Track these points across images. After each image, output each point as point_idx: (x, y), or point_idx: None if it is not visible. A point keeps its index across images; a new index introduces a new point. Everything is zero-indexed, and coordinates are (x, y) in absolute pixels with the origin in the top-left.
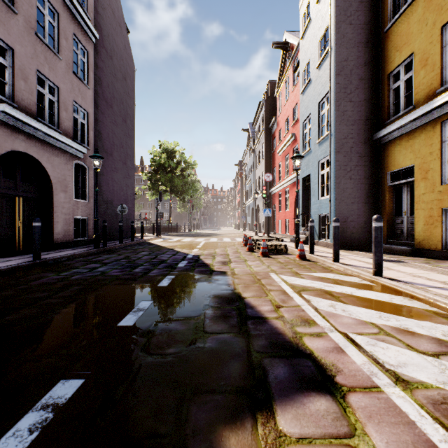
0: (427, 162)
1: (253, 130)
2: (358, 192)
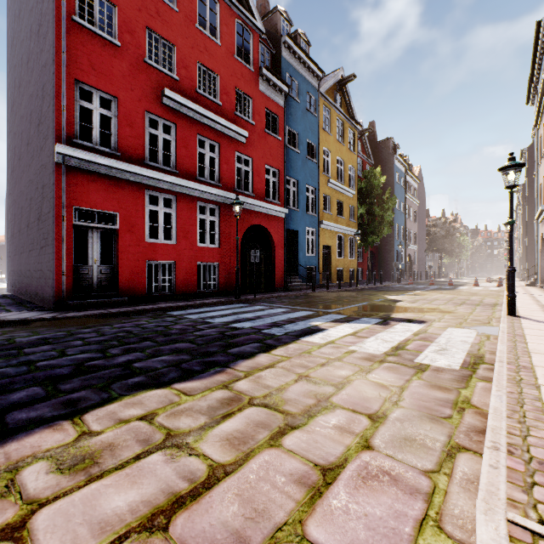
0: None
1: None
2: None
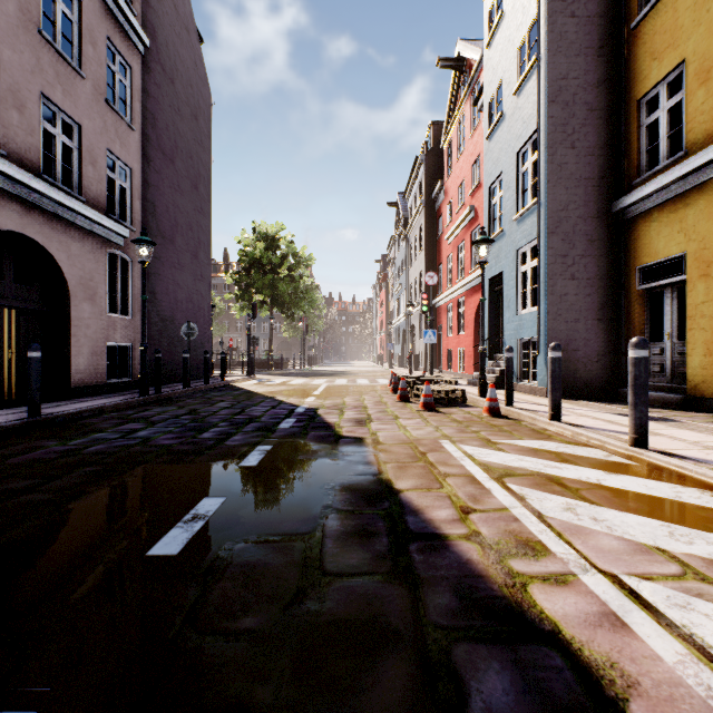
0: (710, 248)
1: (405, 204)
2: (585, 300)
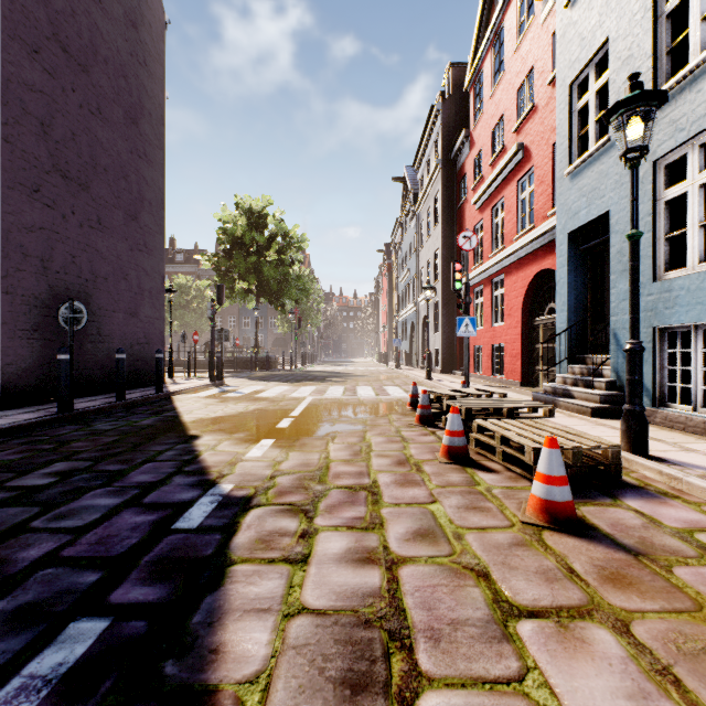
0: None
1: (414, 178)
2: None
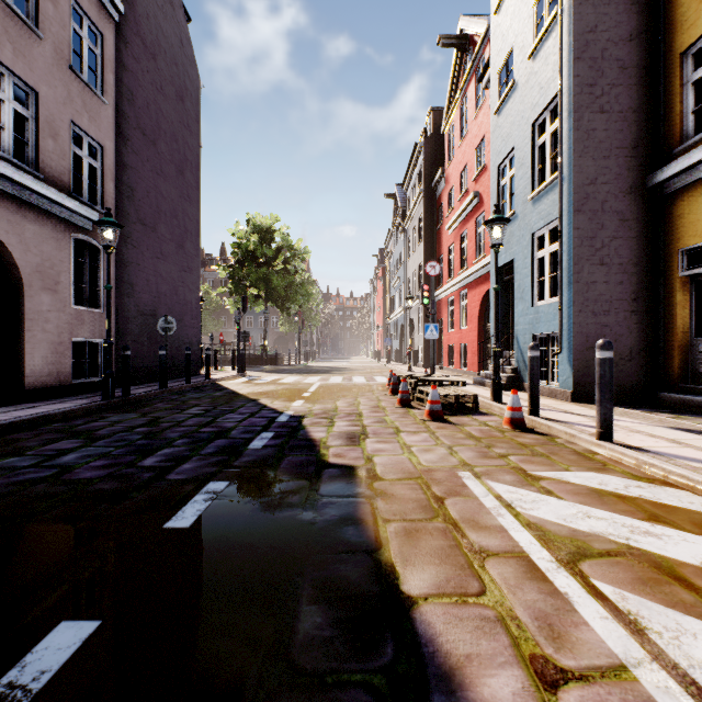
0: None
1: (404, 196)
2: (616, 289)
